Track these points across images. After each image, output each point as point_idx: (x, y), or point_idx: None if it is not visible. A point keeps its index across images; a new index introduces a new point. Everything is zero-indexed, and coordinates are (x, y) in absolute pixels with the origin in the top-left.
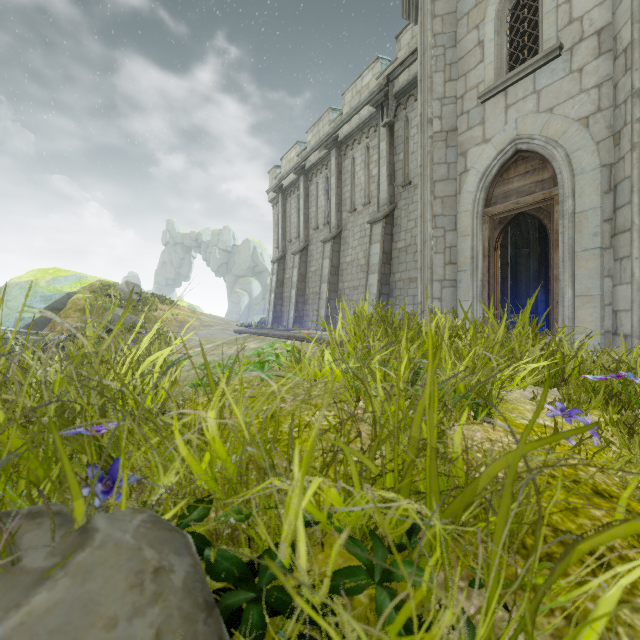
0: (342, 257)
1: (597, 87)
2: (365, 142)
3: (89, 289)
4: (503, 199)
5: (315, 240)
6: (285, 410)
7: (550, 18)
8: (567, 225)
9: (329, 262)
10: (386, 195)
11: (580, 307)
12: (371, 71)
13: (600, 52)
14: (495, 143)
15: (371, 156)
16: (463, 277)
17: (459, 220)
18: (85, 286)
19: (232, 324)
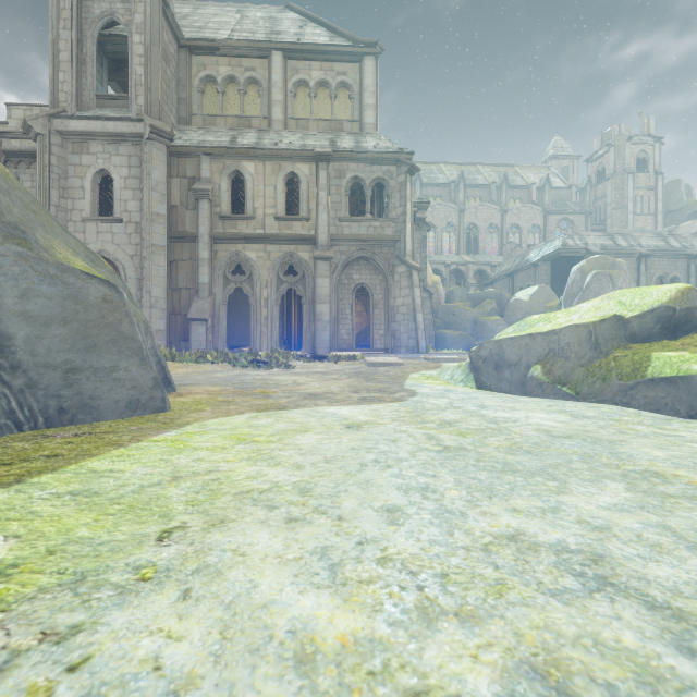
0: None
1: (136, 245)
2: None
3: None
4: None
5: None
6: None
7: (118, 203)
8: None
9: None
10: None
11: None
12: None
13: (137, 232)
14: (92, 248)
15: None
16: None
17: None
18: None
19: None
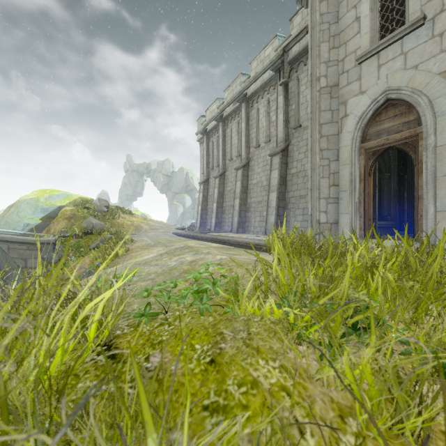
0: (250, 180)
1: None
2: (266, 97)
3: (73, 203)
4: (376, 136)
5: (230, 168)
6: (226, 354)
7: None
8: (430, 156)
9: (240, 184)
10: (282, 135)
11: (441, 220)
12: (271, 45)
13: None
14: (369, 94)
15: (271, 107)
16: (344, 196)
17: (340, 153)
18: (71, 201)
19: (171, 227)
